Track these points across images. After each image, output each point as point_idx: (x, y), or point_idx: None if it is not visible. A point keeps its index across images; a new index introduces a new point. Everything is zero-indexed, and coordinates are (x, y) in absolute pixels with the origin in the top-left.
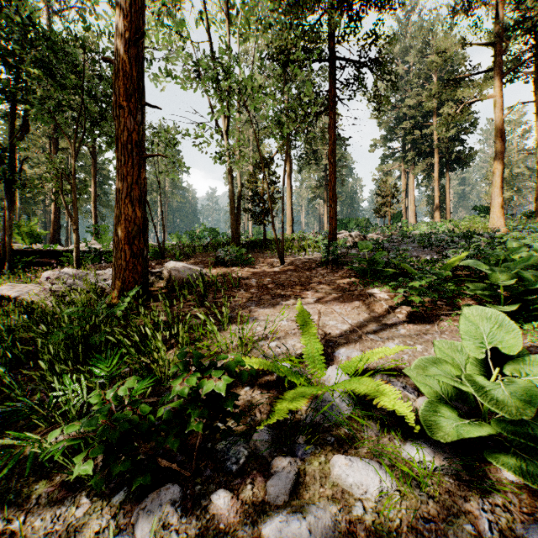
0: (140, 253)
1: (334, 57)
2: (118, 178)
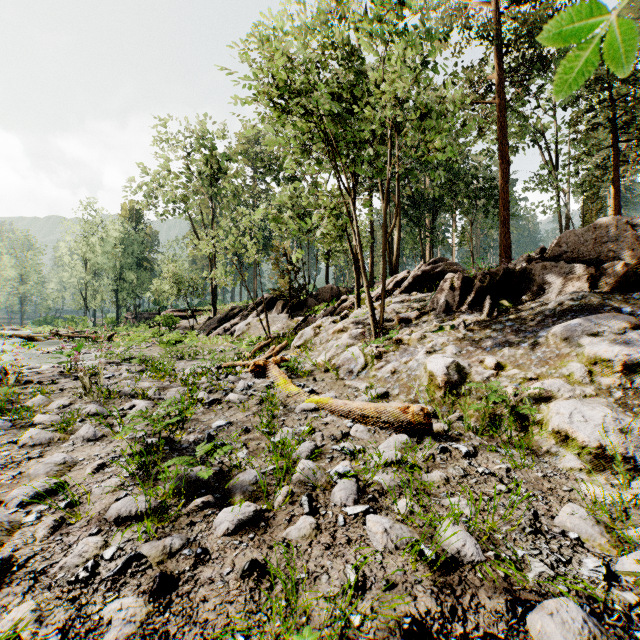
0: (509, 256)
1: (616, 143)
2: (501, 233)
